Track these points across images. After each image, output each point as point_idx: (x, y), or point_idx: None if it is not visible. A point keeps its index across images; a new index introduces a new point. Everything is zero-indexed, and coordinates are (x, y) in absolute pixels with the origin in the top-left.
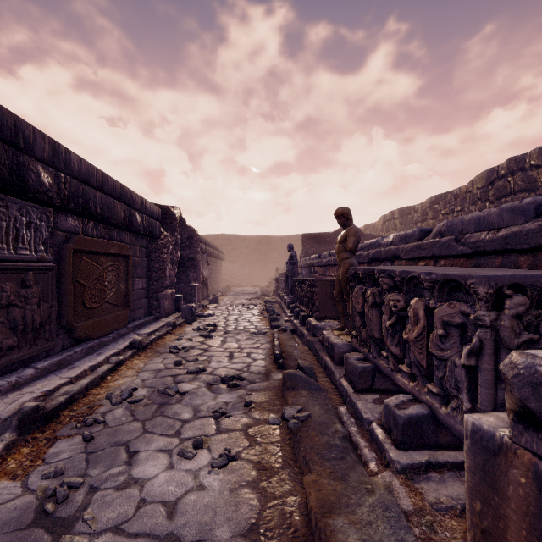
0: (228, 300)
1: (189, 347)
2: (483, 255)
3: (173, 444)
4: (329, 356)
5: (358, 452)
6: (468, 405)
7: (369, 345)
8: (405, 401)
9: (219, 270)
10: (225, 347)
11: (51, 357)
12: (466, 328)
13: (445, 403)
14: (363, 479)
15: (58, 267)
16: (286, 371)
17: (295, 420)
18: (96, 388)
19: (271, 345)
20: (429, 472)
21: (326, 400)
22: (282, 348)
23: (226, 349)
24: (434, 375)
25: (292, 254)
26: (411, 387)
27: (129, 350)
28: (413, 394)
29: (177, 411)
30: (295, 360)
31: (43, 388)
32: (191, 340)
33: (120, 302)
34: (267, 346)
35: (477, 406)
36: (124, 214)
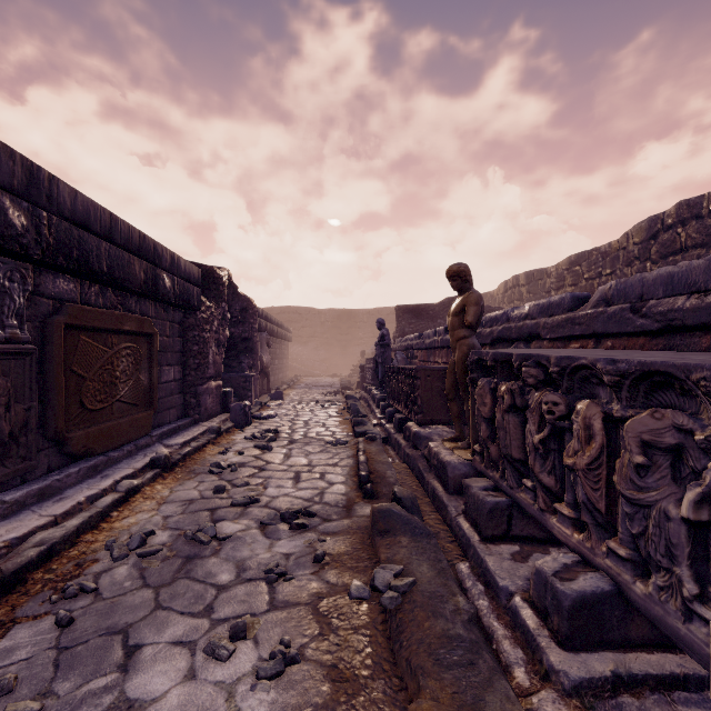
0: (296, 395)
1: (237, 464)
2: (678, 332)
3: (199, 630)
4: (438, 479)
5: (494, 646)
6: (694, 588)
7: (502, 467)
8: (569, 566)
9: (285, 355)
10: (289, 464)
11: (29, 484)
12: (683, 453)
13: (640, 574)
14: (510, 709)
15: (40, 350)
16: (377, 505)
17: (392, 593)
18: (93, 531)
19: (354, 460)
20: (620, 694)
21: (438, 552)
22: (370, 466)
23: (290, 467)
24: (621, 527)
25: (383, 333)
26: (576, 541)
27: (150, 470)
28: (581, 553)
29: (211, 569)
30: (390, 484)
31: (9, 534)
32: (242, 453)
33: (140, 400)
34: (348, 463)
35: (709, 591)
36: (144, 275)
